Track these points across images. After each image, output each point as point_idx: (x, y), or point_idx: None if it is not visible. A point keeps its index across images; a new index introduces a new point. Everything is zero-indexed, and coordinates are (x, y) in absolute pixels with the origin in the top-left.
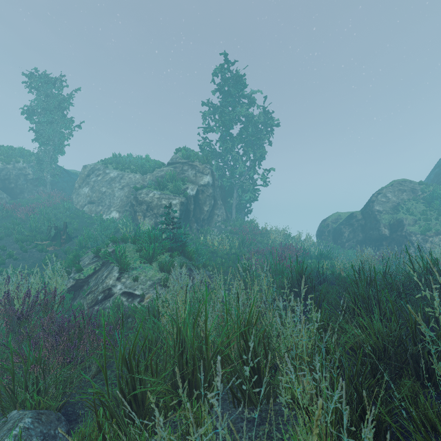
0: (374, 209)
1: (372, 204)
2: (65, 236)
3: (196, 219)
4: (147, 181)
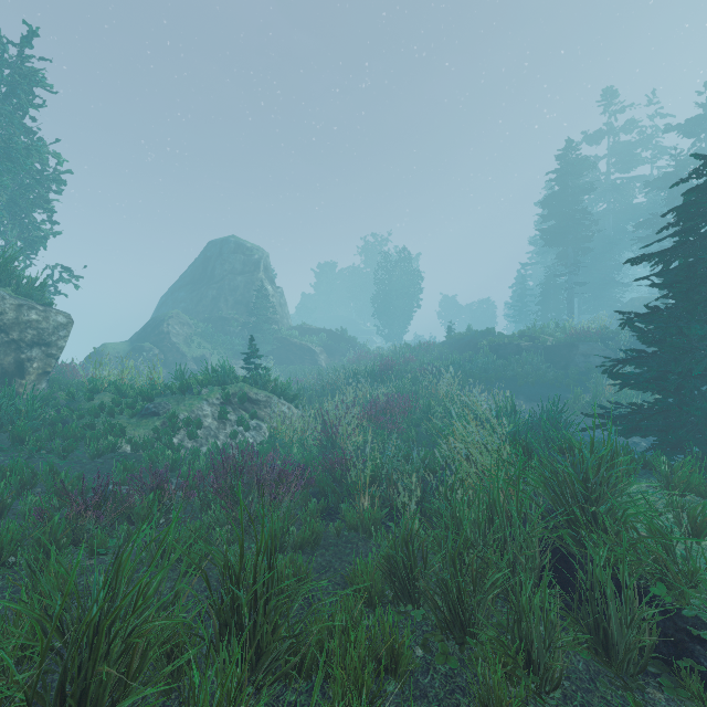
0: (173, 342)
1: (169, 337)
2: None
3: None
4: None
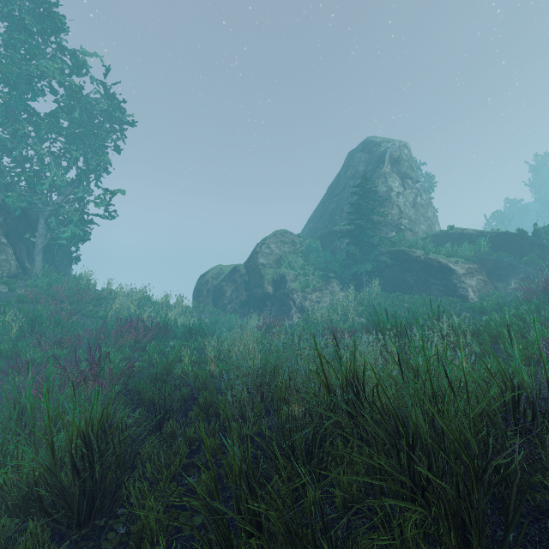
0: (258, 262)
1: (256, 256)
2: None
3: None
4: None
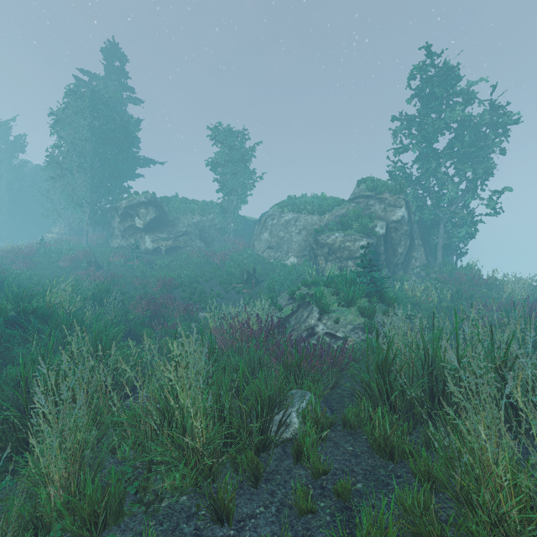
0: None
1: None
2: (254, 280)
3: (386, 264)
4: (326, 222)
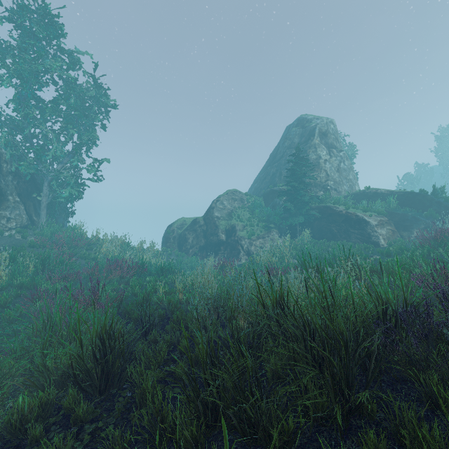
0: (214, 215)
1: (212, 211)
2: None
3: None
4: None
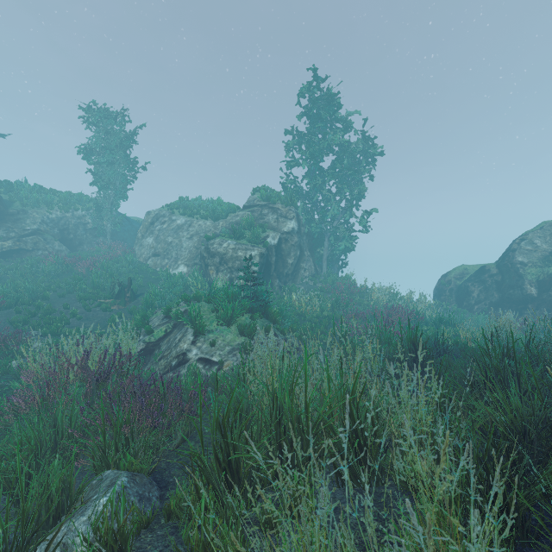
0: (515, 261)
1: (512, 254)
2: (130, 293)
3: (278, 274)
4: (220, 229)
